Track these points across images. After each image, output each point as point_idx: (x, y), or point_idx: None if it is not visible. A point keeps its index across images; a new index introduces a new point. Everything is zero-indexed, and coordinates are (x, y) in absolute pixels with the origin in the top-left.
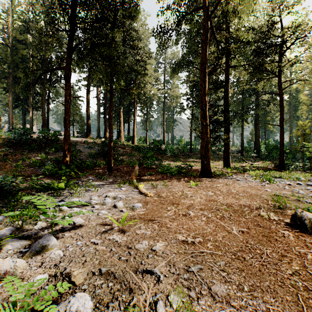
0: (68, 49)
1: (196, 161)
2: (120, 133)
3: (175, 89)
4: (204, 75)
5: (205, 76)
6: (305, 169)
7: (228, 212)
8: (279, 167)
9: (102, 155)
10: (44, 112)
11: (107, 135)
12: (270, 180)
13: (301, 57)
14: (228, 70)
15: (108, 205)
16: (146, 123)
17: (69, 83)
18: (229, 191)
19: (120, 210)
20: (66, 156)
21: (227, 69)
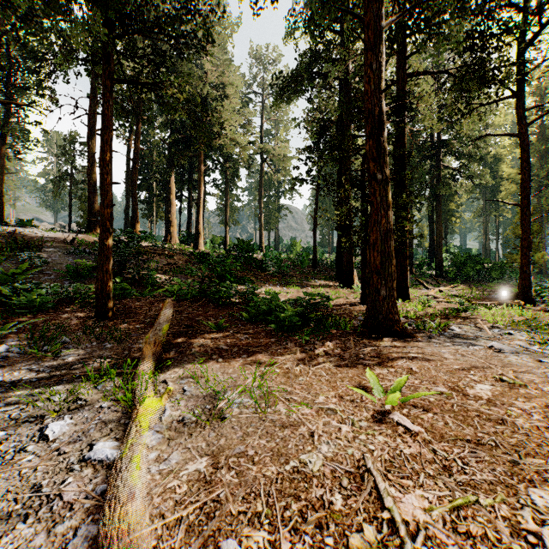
0: None
1: (329, 284)
2: (169, 226)
3: (282, 146)
4: (378, 35)
5: (380, 40)
6: None
7: None
8: (519, 300)
9: None
10: None
11: (138, 229)
12: None
13: None
14: (404, 82)
15: None
16: (226, 208)
17: None
18: None
19: None
20: None
21: (402, 79)
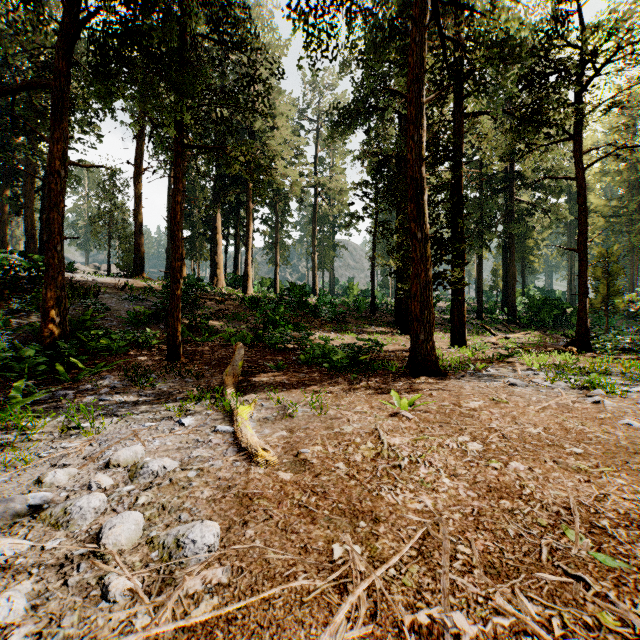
0: (59, 33)
1: (387, 331)
2: (215, 268)
3: (338, 177)
4: (419, 110)
5: (421, 114)
6: (635, 351)
7: (639, 602)
8: (577, 346)
9: (163, 317)
10: (32, 216)
11: (184, 272)
12: (604, 386)
13: (627, 93)
14: (461, 124)
15: (76, 532)
16: (276, 247)
17: (59, 123)
18: (525, 433)
19: (103, 583)
20: (51, 320)
21: (459, 121)
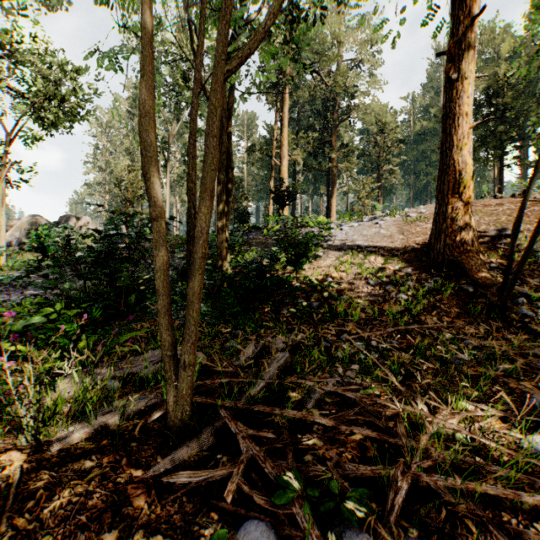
0: None
1: None
2: None
3: None
4: None
5: None
6: None
7: None
8: None
9: None
10: None
11: None
12: None
13: None
14: None
15: None
16: None
17: None
18: None
19: None
20: None
21: None
